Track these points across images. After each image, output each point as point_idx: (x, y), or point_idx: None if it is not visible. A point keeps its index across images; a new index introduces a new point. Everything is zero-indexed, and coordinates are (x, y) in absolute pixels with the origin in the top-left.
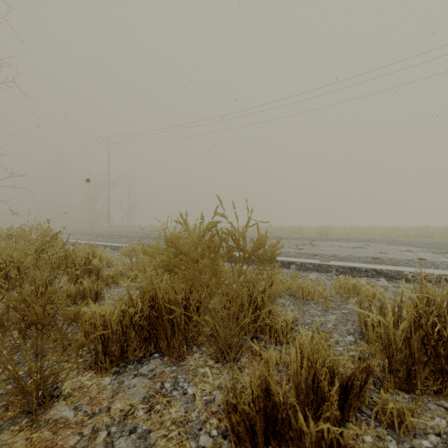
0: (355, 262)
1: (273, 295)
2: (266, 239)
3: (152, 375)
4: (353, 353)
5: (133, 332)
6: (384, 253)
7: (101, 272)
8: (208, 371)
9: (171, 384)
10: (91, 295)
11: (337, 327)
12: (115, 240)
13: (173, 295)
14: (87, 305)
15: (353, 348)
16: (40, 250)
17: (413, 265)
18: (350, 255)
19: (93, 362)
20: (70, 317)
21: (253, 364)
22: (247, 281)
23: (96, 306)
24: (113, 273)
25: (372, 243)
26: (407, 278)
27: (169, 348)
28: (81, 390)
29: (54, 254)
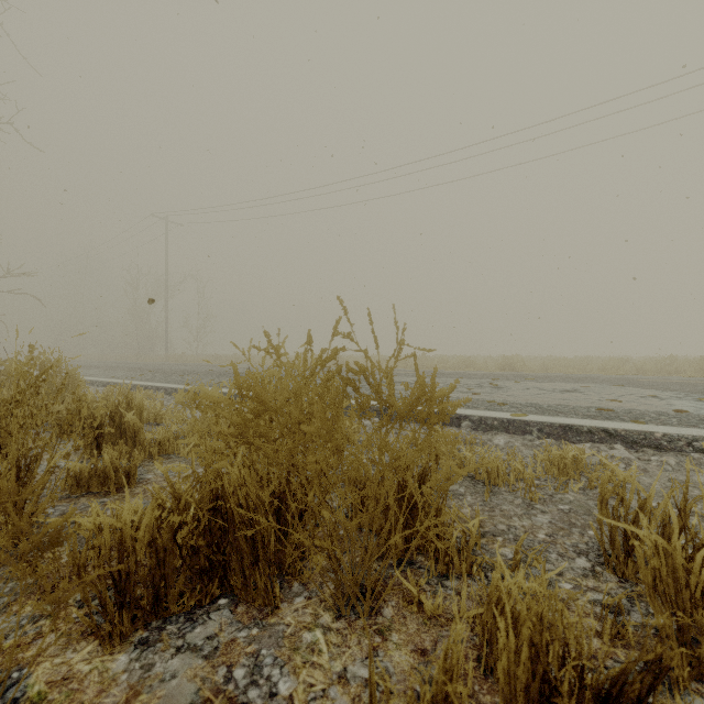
0: (571, 417)
1: (443, 487)
2: (434, 383)
3: (212, 649)
4: (592, 595)
5: (178, 559)
6: (616, 400)
7: (141, 435)
8: (321, 638)
9: (246, 671)
10: (118, 477)
11: (554, 540)
12: (174, 378)
13: (254, 490)
14: (109, 496)
15: (592, 584)
16: (15, 402)
17: (668, 422)
18: (559, 405)
19: (94, 626)
20: (40, 542)
21: (406, 621)
22: (396, 464)
23: (115, 505)
24: (162, 436)
25: (591, 383)
26: (660, 444)
27: (248, 589)
28: (66, 687)
29: (40, 408)
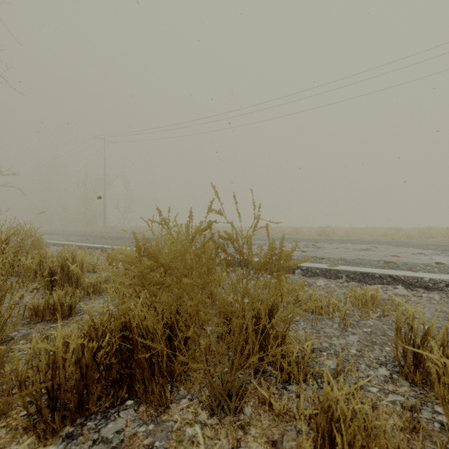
0: (367, 267)
1: (287, 320)
2: (281, 246)
3: (119, 441)
4: (393, 396)
5: (96, 373)
6: (396, 256)
7: (81, 280)
8: (199, 432)
9: None
10: (63, 309)
11: (362, 354)
12: (107, 241)
13: (151, 323)
14: (57, 322)
15: (391, 388)
16: None
17: (432, 270)
18: (359, 259)
19: (31, 426)
20: None
21: (261, 418)
22: (254, 305)
23: (56, 332)
24: (95, 280)
25: (378, 245)
26: (428, 285)
27: (147, 394)
28: None
29: (4, 263)
